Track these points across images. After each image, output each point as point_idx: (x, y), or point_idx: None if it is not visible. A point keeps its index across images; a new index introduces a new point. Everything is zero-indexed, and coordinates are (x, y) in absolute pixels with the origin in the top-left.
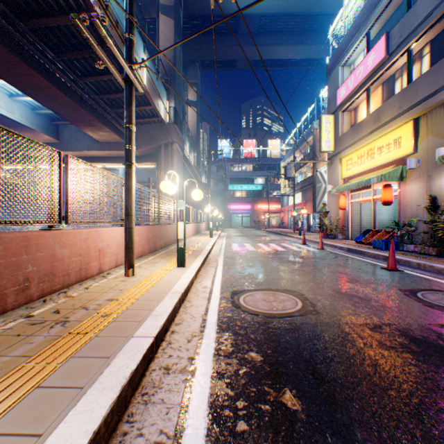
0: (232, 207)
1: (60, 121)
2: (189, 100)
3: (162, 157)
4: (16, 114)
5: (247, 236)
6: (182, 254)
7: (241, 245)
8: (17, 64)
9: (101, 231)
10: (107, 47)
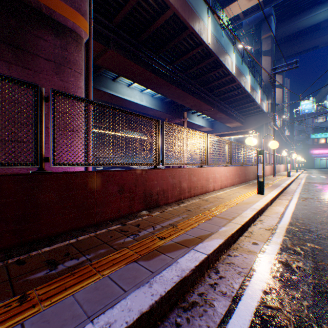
0: (314, 152)
1: (214, 121)
2: (275, 84)
3: (263, 130)
4: (203, 124)
5: (325, 173)
6: (288, 173)
7: (317, 176)
8: (219, 114)
9: (265, 166)
10: (247, 98)
